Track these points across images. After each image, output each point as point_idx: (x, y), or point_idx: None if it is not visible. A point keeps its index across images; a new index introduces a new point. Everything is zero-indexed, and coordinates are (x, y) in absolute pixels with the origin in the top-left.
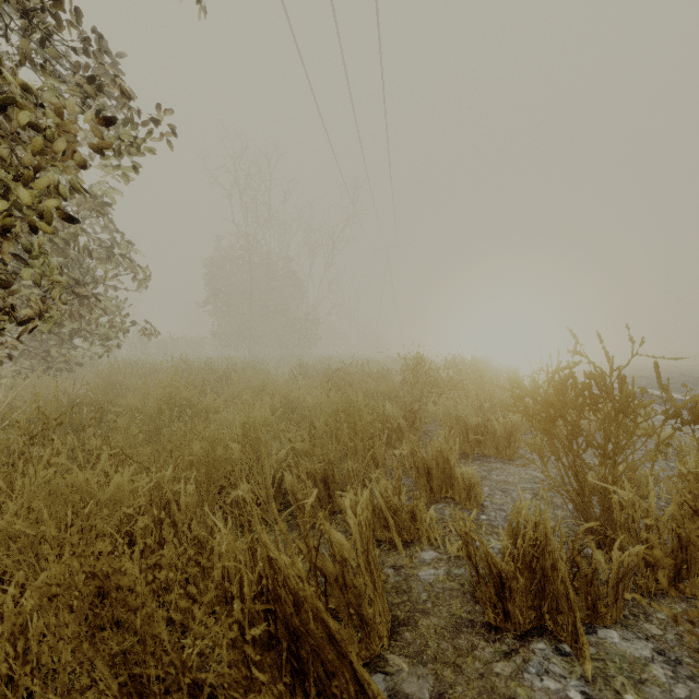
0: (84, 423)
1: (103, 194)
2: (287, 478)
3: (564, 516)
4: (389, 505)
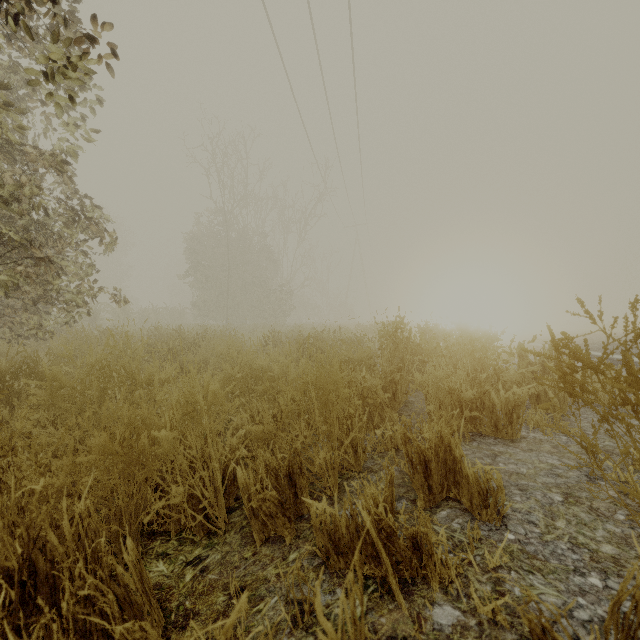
0: (21, 394)
1: (65, 154)
2: (240, 474)
3: (622, 534)
4: (380, 526)
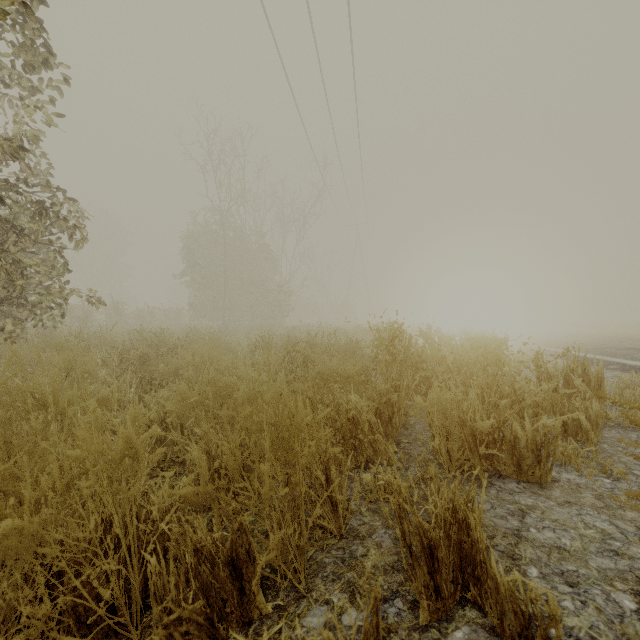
0: None
1: (28, 140)
2: (153, 568)
3: None
4: None
